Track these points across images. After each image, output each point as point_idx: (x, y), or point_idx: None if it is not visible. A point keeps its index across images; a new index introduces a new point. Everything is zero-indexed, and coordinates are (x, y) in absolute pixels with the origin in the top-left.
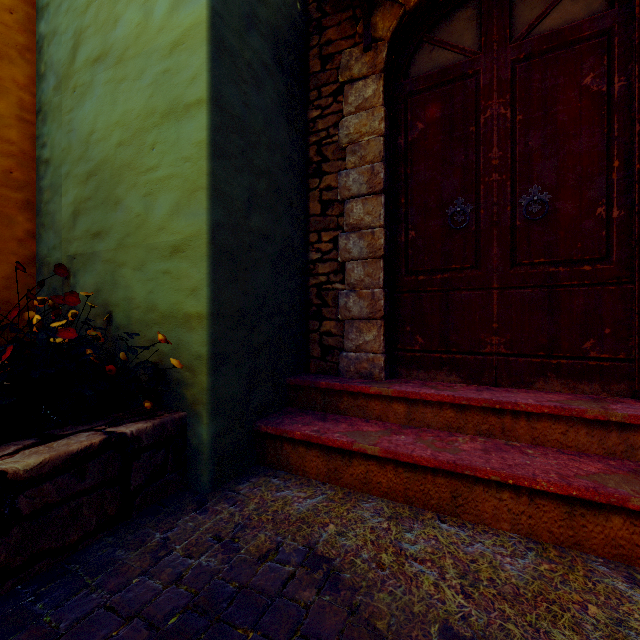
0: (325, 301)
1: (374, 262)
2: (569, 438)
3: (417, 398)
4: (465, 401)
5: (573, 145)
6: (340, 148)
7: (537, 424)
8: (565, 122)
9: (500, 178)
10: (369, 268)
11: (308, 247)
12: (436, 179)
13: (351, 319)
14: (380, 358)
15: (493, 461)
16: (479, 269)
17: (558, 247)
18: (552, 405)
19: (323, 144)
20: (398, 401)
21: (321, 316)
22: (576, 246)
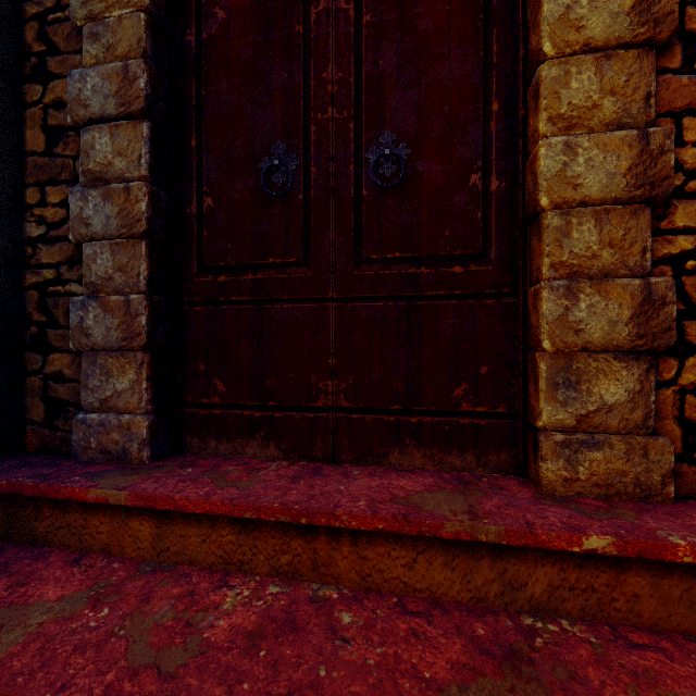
0: (53, 316)
1: (130, 244)
2: (418, 574)
3: (170, 509)
4: (251, 512)
5: (440, 71)
6: (76, 29)
7: (369, 550)
8: (429, 33)
9: (340, 116)
10: (122, 255)
11: (23, 213)
12: (245, 109)
13: (92, 350)
14: (140, 423)
15: (244, 688)
16: (309, 266)
17: (420, 234)
18: (391, 515)
19: (50, 21)
20: (140, 514)
21: (46, 344)
22: (444, 234)
